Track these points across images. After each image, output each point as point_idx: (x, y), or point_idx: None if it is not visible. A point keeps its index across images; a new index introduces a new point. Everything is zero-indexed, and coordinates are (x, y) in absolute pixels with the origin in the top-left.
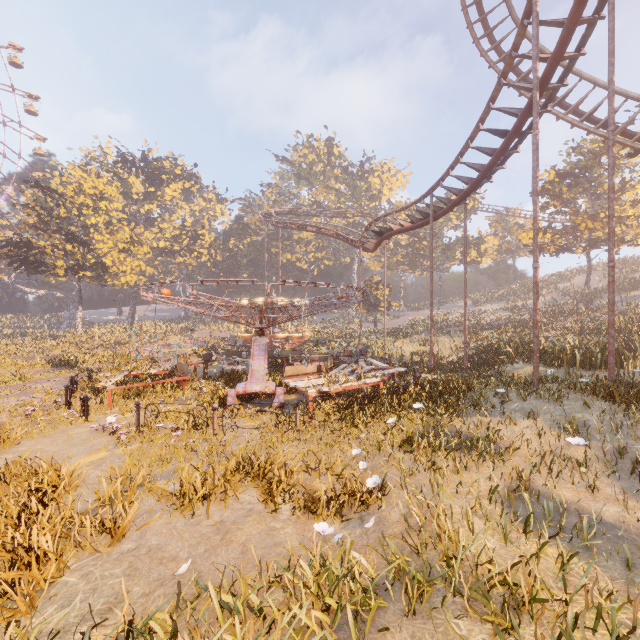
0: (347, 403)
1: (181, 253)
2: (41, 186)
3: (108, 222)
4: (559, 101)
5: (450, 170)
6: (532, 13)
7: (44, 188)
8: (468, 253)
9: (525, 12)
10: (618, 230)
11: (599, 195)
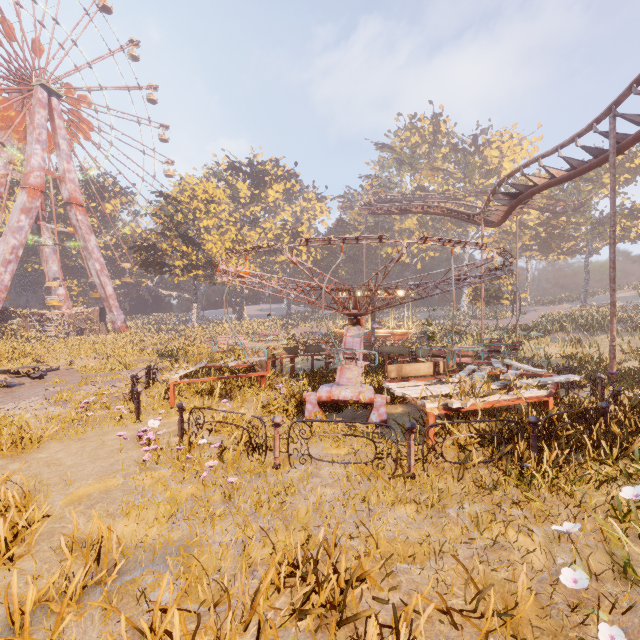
0: (490, 428)
1: (282, 252)
2: (164, 195)
3: (219, 226)
4: None
5: None
6: None
7: (166, 197)
8: (633, 226)
9: None
10: None
11: None
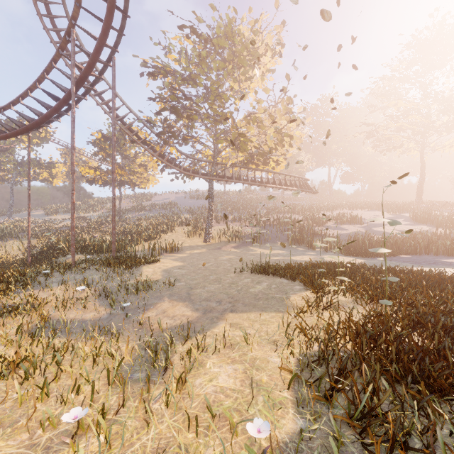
0: None
1: None
2: None
3: None
4: (99, 94)
5: (12, 105)
6: (71, 36)
7: None
8: (41, 173)
9: (67, 31)
10: (134, 178)
11: (126, 156)
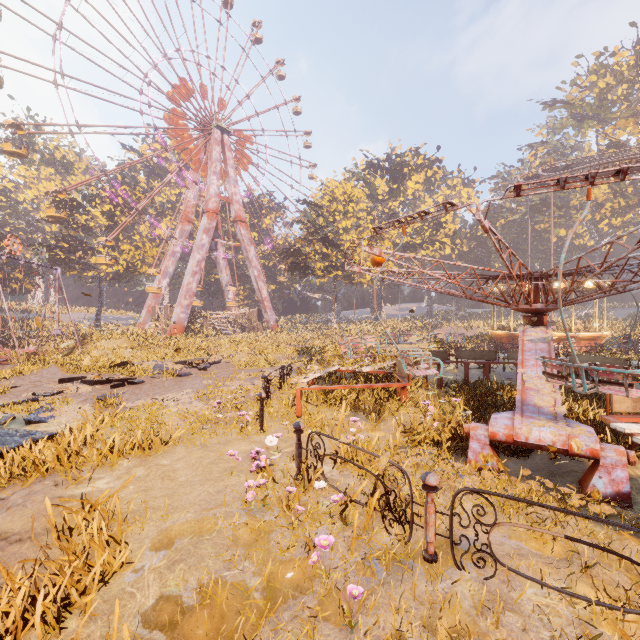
0: None
1: (423, 246)
2: (307, 202)
3: (357, 226)
4: None
5: None
6: None
7: (309, 203)
8: None
9: None
10: None
11: None
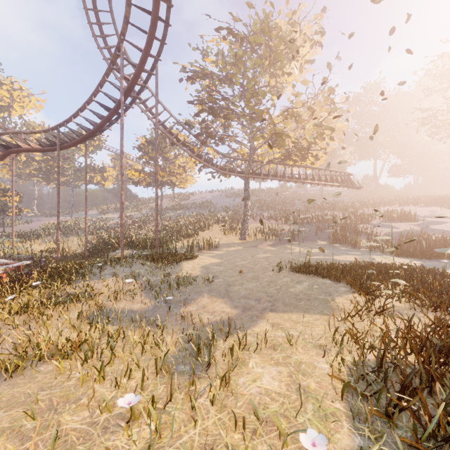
0: None
1: None
2: None
3: None
4: (143, 102)
5: (73, 118)
6: (120, 50)
7: None
8: (95, 177)
9: (117, 47)
10: (174, 179)
11: (166, 158)
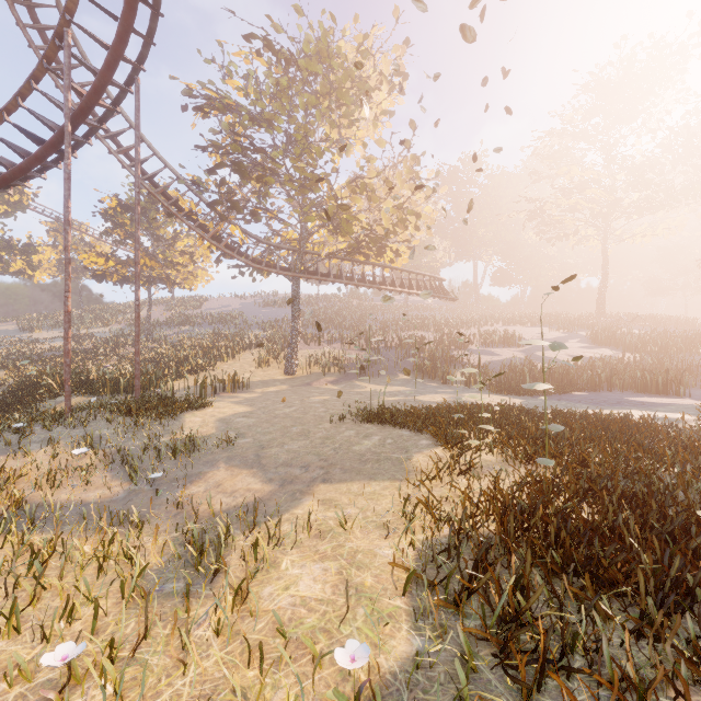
0: None
1: None
2: None
3: None
4: (112, 136)
5: None
6: (64, 39)
7: None
8: (12, 261)
9: (57, 32)
10: (172, 272)
11: (159, 237)
